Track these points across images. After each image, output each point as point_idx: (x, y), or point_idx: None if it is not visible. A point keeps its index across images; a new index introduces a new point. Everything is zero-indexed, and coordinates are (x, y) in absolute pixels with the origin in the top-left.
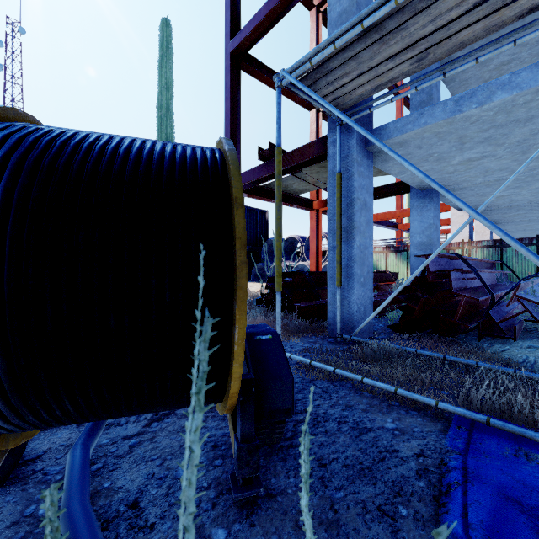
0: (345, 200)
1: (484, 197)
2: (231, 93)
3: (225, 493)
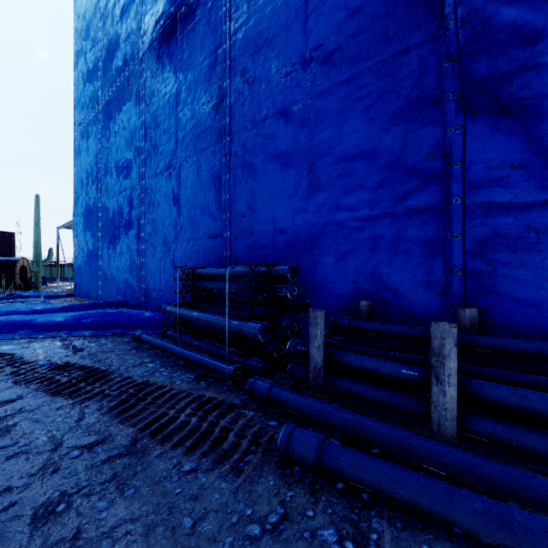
0: None
1: None
2: None
3: None
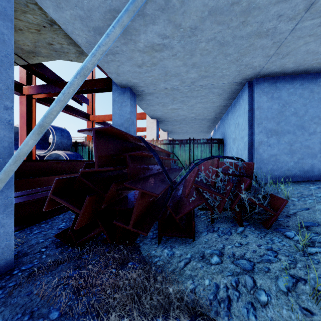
0: None
1: (165, 108)
2: None
3: None
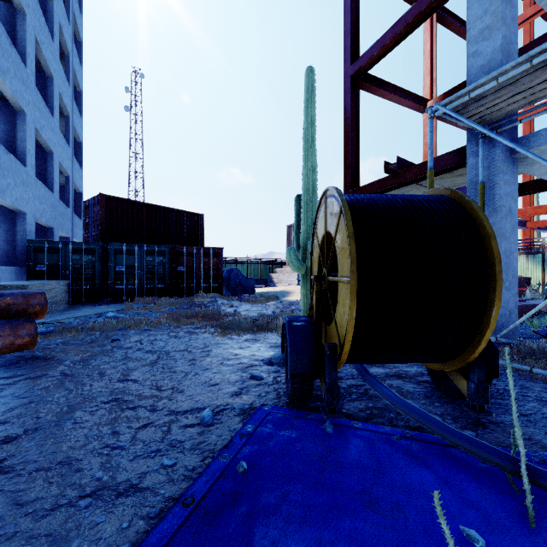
0: (488, 208)
1: None
2: (350, 113)
3: (457, 418)
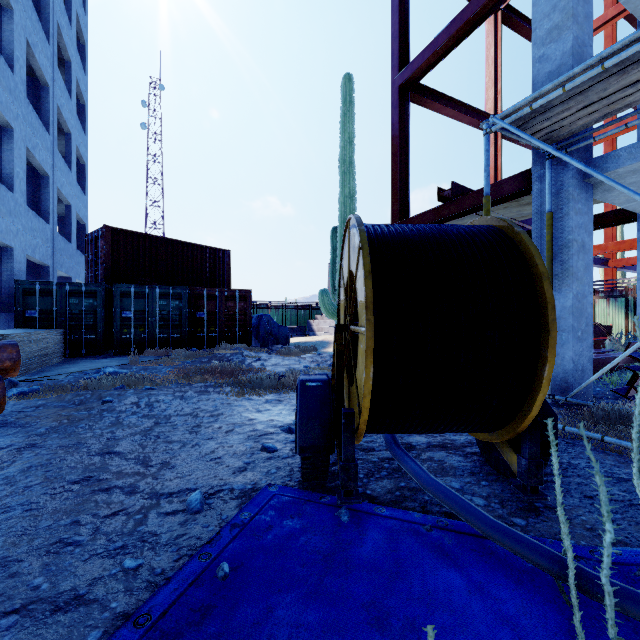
0: (557, 243)
1: None
2: (398, 130)
3: (506, 501)
